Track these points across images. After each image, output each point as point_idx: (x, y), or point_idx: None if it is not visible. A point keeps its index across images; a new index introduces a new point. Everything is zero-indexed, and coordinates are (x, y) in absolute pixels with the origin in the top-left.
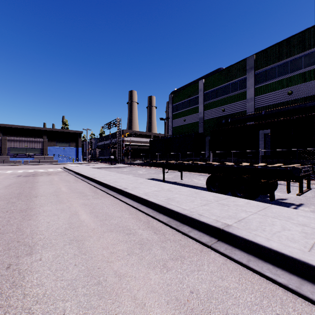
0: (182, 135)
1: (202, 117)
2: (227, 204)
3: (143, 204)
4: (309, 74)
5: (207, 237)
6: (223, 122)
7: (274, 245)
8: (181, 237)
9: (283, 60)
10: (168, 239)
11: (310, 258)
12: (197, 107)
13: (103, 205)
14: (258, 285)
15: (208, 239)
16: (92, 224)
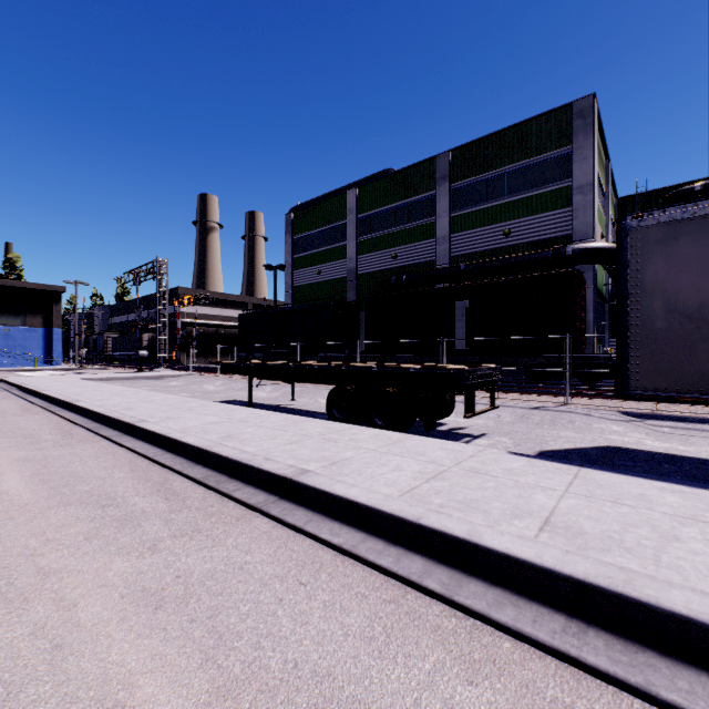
0: (310, 306)
1: (354, 268)
2: (337, 439)
3: (172, 451)
4: (536, 201)
5: (263, 496)
6: (392, 281)
7: (353, 493)
8: (217, 501)
9: (496, 170)
10: (186, 507)
11: (389, 503)
12: (345, 245)
13: (74, 458)
14: (302, 553)
15: (263, 499)
16: (26, 496)
